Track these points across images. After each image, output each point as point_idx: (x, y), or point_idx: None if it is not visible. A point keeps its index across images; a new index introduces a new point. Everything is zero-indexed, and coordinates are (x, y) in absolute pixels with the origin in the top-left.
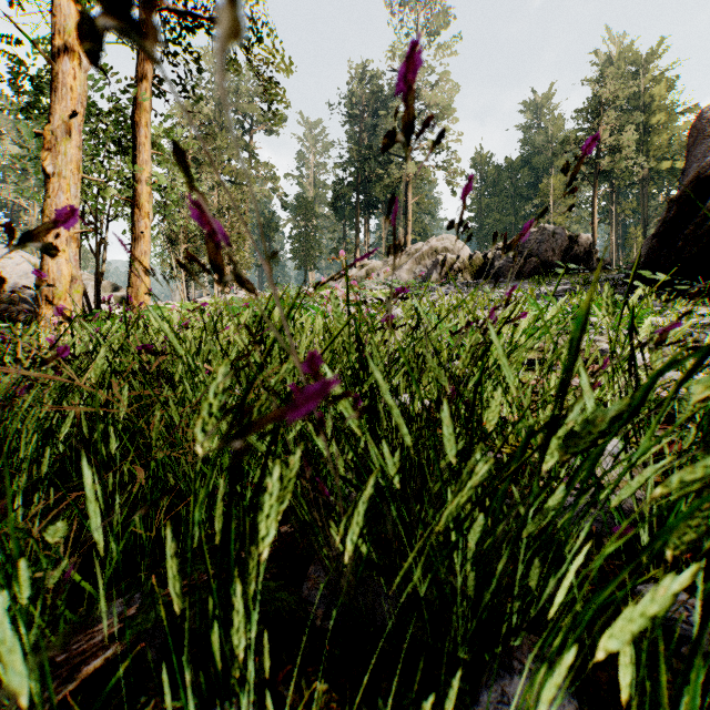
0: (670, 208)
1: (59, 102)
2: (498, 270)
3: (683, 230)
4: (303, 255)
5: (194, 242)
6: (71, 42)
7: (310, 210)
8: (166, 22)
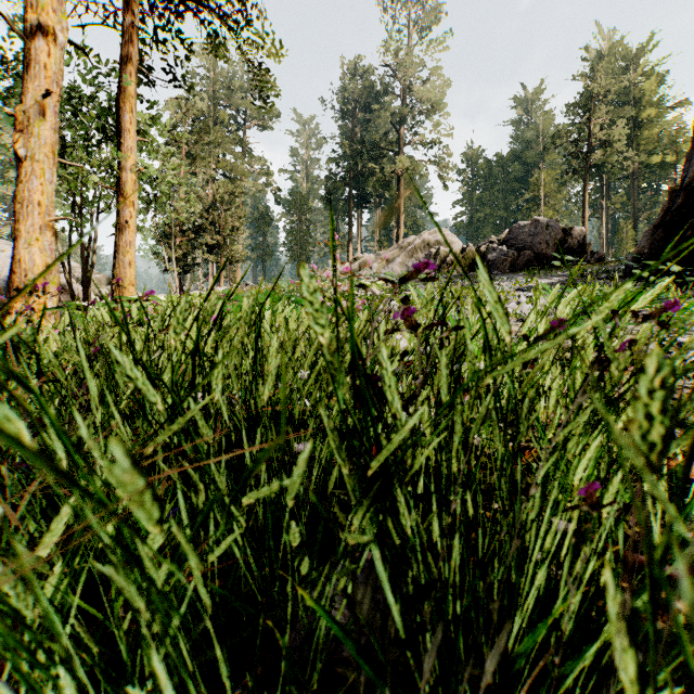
0: (672, 197)
1: (32, 81)
2: (491, 262)
3: (692, 218)
4: (297, 249)
5: (188, 235)
6: (45, 17)
7: (303, 204)
8: (154, 7)
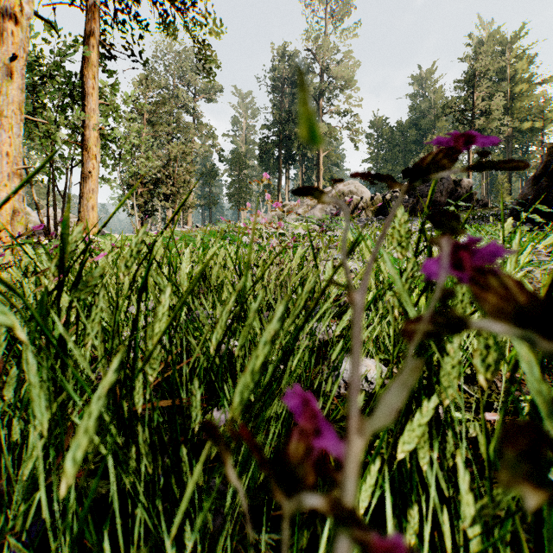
0: (549, 152)
1: (1, 46)
2: None
3: None
4: (236, 198)
5: (148, 187)
6: None
7: (242, 162)
8: None
